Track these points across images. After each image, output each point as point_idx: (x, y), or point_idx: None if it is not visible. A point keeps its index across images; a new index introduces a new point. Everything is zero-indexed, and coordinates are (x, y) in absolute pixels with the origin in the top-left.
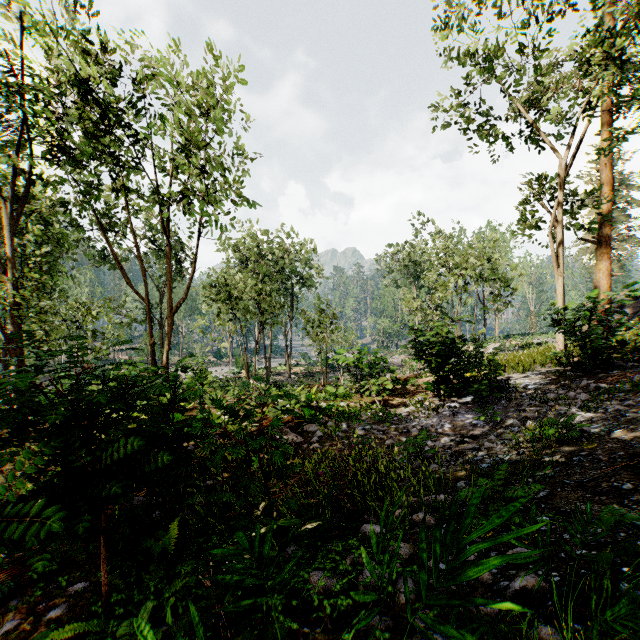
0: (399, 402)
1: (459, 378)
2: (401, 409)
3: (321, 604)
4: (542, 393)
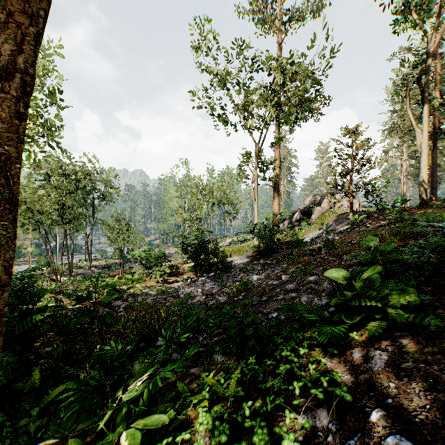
0: (174, 280)
1: (207, 263)
2: (175, 284)
3: None
4: (245, 267)
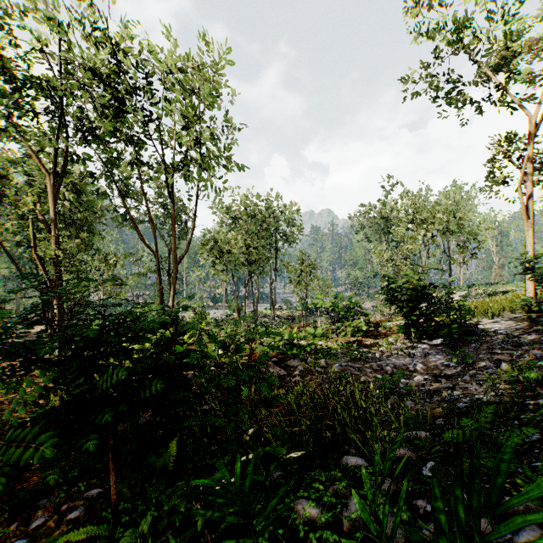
0: (372, 342)
1: (429, 322)
2: (374, 349)
3: (306, 533)
4: (513, 337)
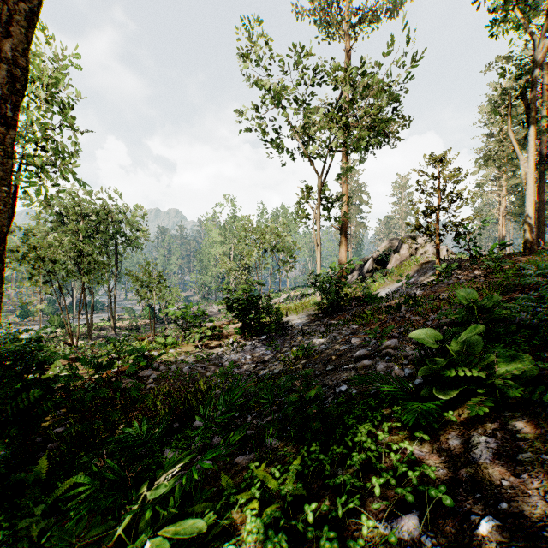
0: (216, 344)
1: (257, 323)
2: (218, 349)
3: None
4: (305, 329)
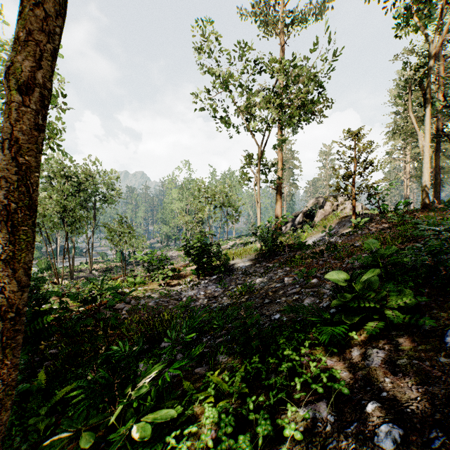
0: (176, 283)
1: (209, 266)
2: (177, 287)
3: None
4: (248, 270)
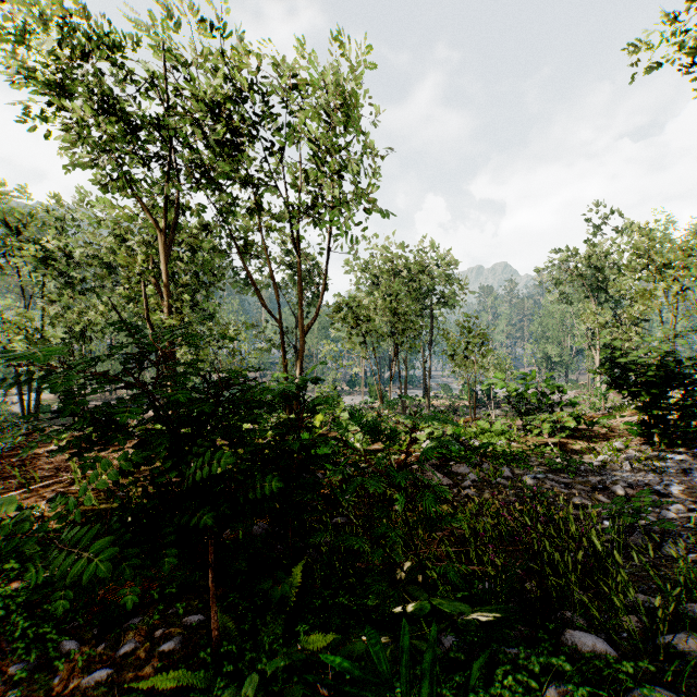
0: (584, 447)
1: (689, 419)
2: (589, 457)
3: None
4: None
